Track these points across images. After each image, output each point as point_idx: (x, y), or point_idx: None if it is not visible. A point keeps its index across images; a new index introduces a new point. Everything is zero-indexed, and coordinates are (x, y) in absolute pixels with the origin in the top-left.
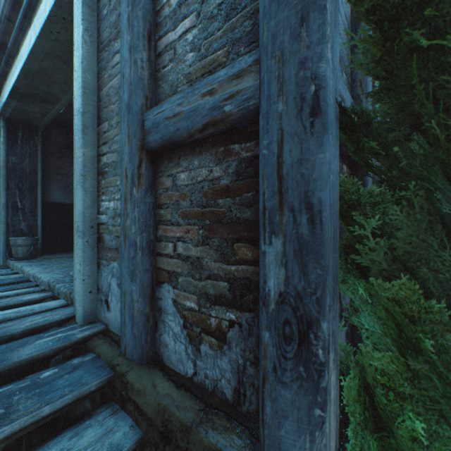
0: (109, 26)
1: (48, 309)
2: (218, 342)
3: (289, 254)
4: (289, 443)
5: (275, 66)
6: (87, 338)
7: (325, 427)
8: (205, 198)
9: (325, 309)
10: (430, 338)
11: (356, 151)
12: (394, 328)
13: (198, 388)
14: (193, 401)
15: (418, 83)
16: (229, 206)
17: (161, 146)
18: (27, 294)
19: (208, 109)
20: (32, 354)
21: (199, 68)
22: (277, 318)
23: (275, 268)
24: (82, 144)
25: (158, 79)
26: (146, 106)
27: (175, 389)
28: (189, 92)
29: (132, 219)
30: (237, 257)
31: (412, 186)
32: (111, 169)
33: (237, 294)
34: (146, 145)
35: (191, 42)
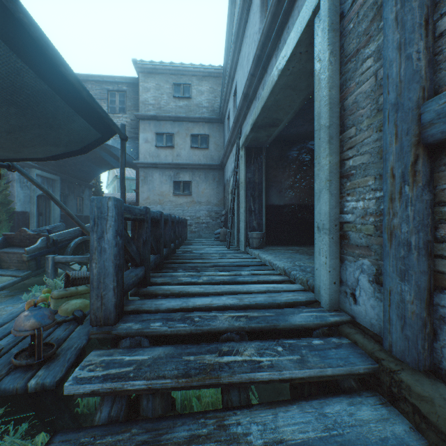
0: (356, 37)
1: (292, 289)
2: None
3: None
4: None
5: None
6: (337, 323)
7: None
8: None
9: None
10: None
11: None
12: None
13: None
14: None
15: None
16: None
17: None
18: (271, 275)
19: None
20: (301, 322)
21: None
22: None
23: None
24: (328, 153)
25: (438, 63)
26: (422, 97)
27: None
28: None
29: (401, 218)
30: None
31: None
32: (359, 171)
33: None
34: (423, 139)
35: None
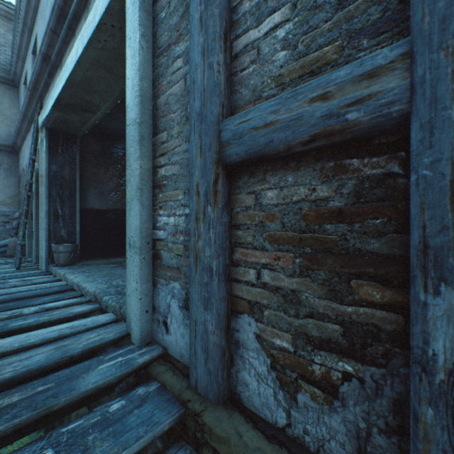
0: (168, 29)
1: (99, 324)
2: (324, 395)
3: None
4: None
5: (447, 60)
6: (147, 363)
7: None
8: (304, 221)
9: None
10: None
11: None
12: None
13: (295, 444)
14: None
15: None
16: (342, 233)
17: (243, 160)
18: (76, 306)
19: (320, 117)
20: (98, 382)
21: (294, 68)
22: (450, 393)
23: (447, 326)
24: (139, 155)
25: (235, 84)
26: (223, 114)
27: (266, 442)
28: (288, 98)
29: (205, 241)
30: (355, 297)
31: None
32: (171, 182)
33: (355, 342)
34: (223, 158)
35: (282, 39)
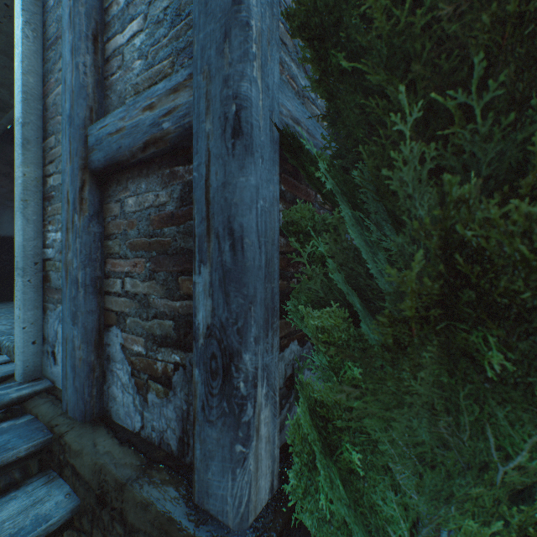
0: (56, 20)
1: None
2: (164, 389)
3: (216, 283)
4: (216, 485)
5: (204, 82)
6: (24, 398)
7: (249, 464)
8: (152, 226)
9: (249, 339)
10: (361, 368)
11: (309, 178)
12: (327, 360)
13: (144, 443)
14: (135, 457)
15: (354, 109)
16: (174, 235)
17: (105, 167)
18: None
19: (149, 125)
20: None
21: (146, 78)
22: (205, 353)
23: (204, 299)
24: (22, 161)
25: (107, 89)
26: (91, 118)
27: (118, 446)
28: (131, 105)
29: (73, 252)
30: (181, 292)
31: (335, 213)
32: (58, 193)
33: (181, 333)
34: (89, 165)
35: (139, 48)
